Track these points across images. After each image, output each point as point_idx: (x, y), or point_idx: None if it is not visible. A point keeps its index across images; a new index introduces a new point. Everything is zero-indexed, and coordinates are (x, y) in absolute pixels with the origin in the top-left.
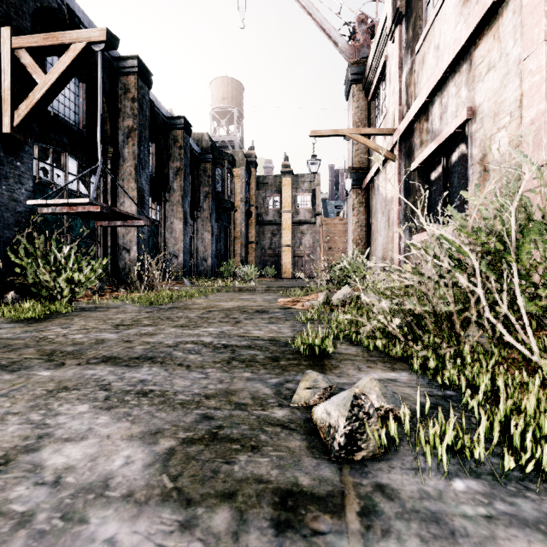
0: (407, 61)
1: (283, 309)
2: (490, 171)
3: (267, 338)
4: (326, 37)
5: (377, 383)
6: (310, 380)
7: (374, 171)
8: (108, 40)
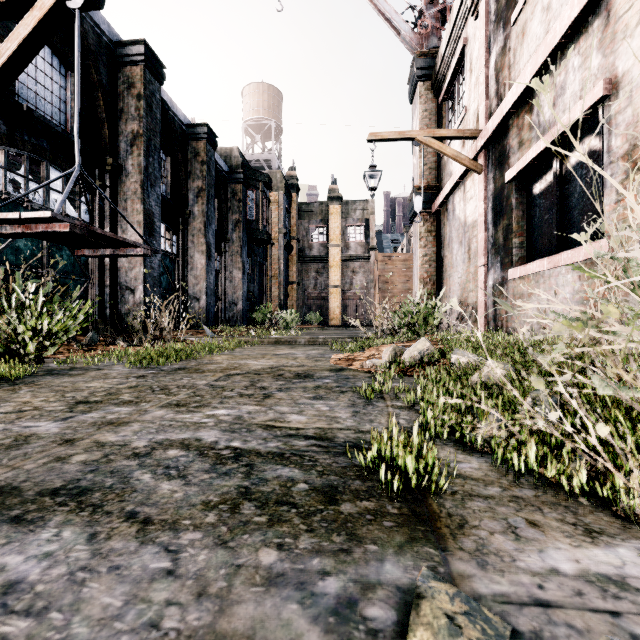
0: (497, 38)
1: (334, 372)
2: None
3: (312, 434)
4: (386, 23)
5: None
6: (437, 626)
7: (449, 189)
8: None
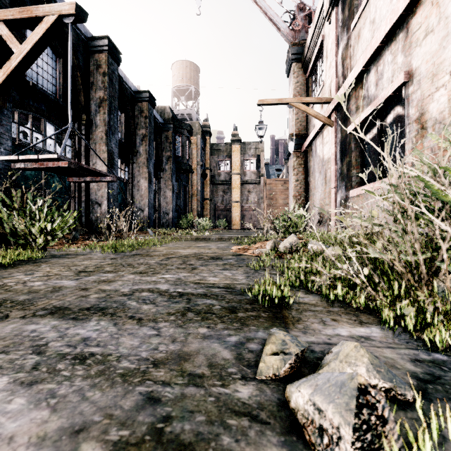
0: (343, 37)
1: (235, 256)
2: (428, 128)
3: (222, 286)
4: (270, 22)
5: (365, 352)
6: (277, 343)
7: (312, 136)
8: (77, 13)
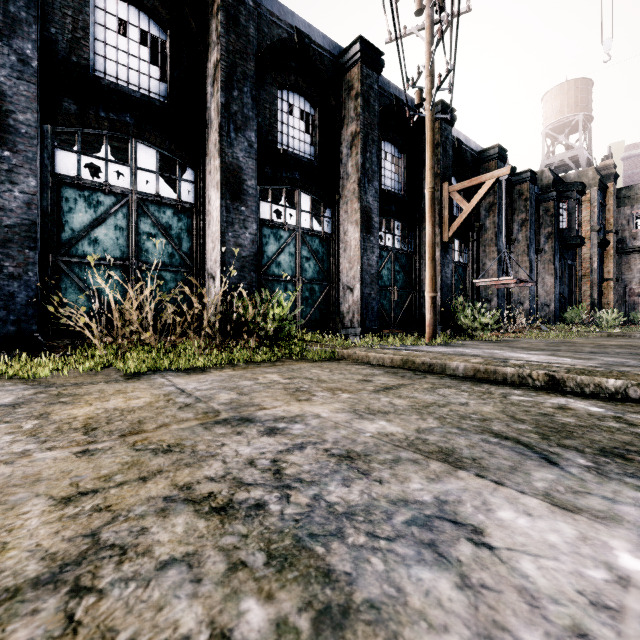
0: None
1: None
2: None
3: None
4: None
5: None
6: None
7: None
8: (510, 172)
